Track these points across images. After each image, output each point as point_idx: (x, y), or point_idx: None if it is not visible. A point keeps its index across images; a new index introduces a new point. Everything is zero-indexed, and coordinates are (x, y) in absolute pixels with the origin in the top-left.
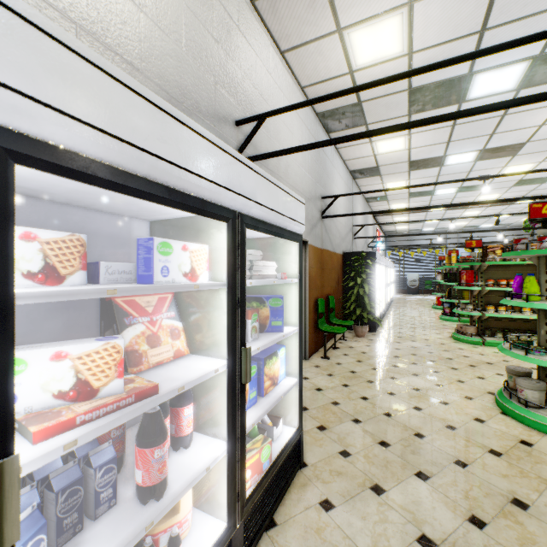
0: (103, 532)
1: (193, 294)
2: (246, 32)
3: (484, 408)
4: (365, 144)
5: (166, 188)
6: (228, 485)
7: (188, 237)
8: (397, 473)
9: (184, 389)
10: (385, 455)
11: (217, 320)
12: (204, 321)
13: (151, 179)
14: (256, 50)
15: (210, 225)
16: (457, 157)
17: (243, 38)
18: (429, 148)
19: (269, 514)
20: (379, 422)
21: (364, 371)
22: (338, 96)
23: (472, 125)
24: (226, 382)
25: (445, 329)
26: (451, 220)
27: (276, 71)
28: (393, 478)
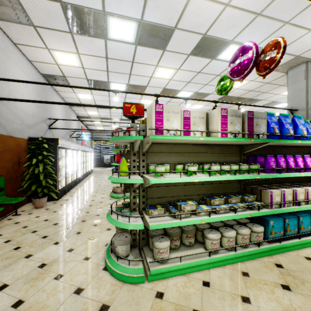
0: None
1: None
2: None
3: (93, 267)
4: (44, 50)
5: None
6: None
7: None
8: None
9: None
10: None
11: None
12: None
13: None
14: None
15: None
16: (116, 85)
17: None
18: (97, 72)
19: None
20: None
21: None
22: None
23: (118, 62)
24: None
25: (110, 189)
26: (114, 123)
27: None
28: None
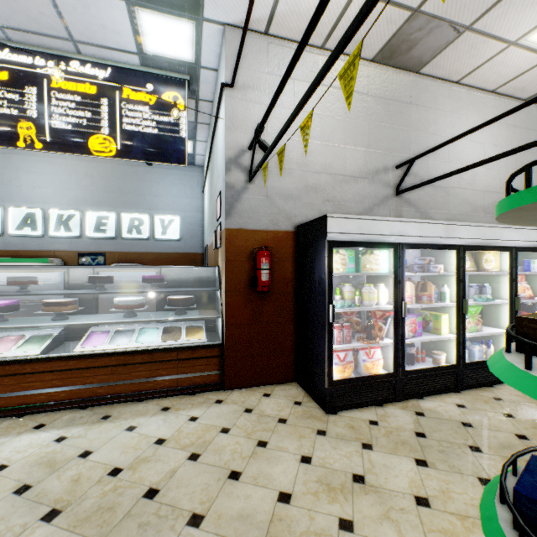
0: None
1: (534, 276)
2: None
3: None
4: None
5: None
6: None
7: (531, 256)
8: None
9: None
10: None
11: None
12: None
13: (534, 247)
14: None
15: None
16: None
17: None
18: None
19: None
20: None
21: None
22: None
23: None
24: None
25: None
26: None
27: None
28: None
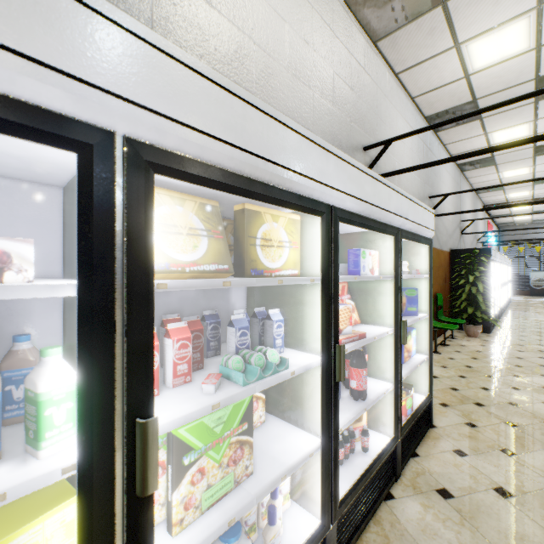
0: (342, 407)
1: (362, 284)
2: (370, 71)
3: None
4: (478, 137)
5: (373, 221)
6: (394, 408)
7: (358, 245)
8: (527, 445)
9: (376, 338)
10: (512, 432)
11: (382, 301)
12: (371, 302)
13: (369, 218)
14: (377, 82)
15: (376, 237)
16: None
17: (368, 77)
18: None
19: (412, 447)
20: (503, 408)
21: (481, 367)
22: (463, 118)
23: None
24: (393, 341)
25: None
26: None
27: (391, 92)
28: (523, 447)
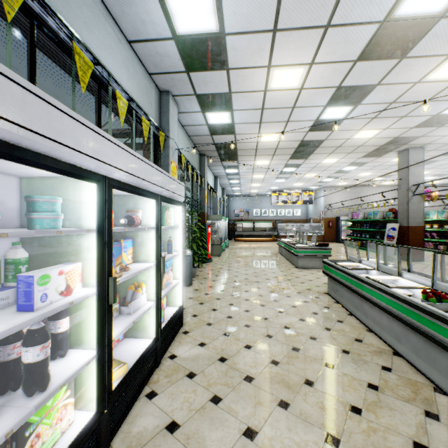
0: None
1: None
2: None
3: None
4: None
5: None
6: None
7: None
8: None
9: None
10: None
11: None
12: None
13: None
14: None
15: None
16: None
17: None
18: None
19: None
20: None
21: None
22: None
23: None
24: None
25: None
26: None
27: None
28: None
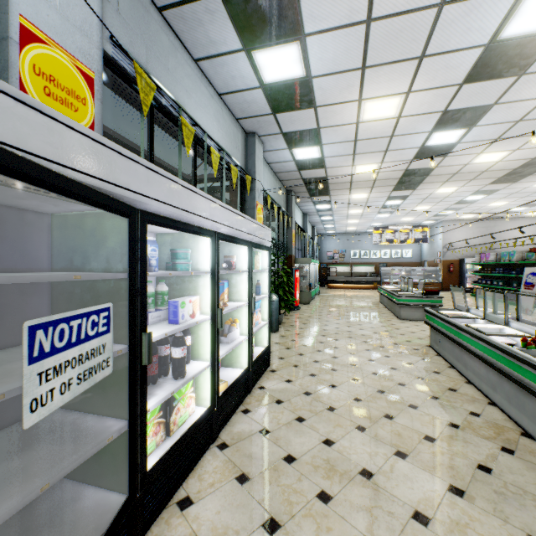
0: None
1: None
2: None
3: None
4: None
5: None
6: None
7: None
8: None
9: None
10: None
11: None
12: None
13: None
14: None
15: None
16: None
17: None
18: None
19: None
20: None
21: None
22: None
23: None
24: None
25: None
26: None
27: None
28: None
